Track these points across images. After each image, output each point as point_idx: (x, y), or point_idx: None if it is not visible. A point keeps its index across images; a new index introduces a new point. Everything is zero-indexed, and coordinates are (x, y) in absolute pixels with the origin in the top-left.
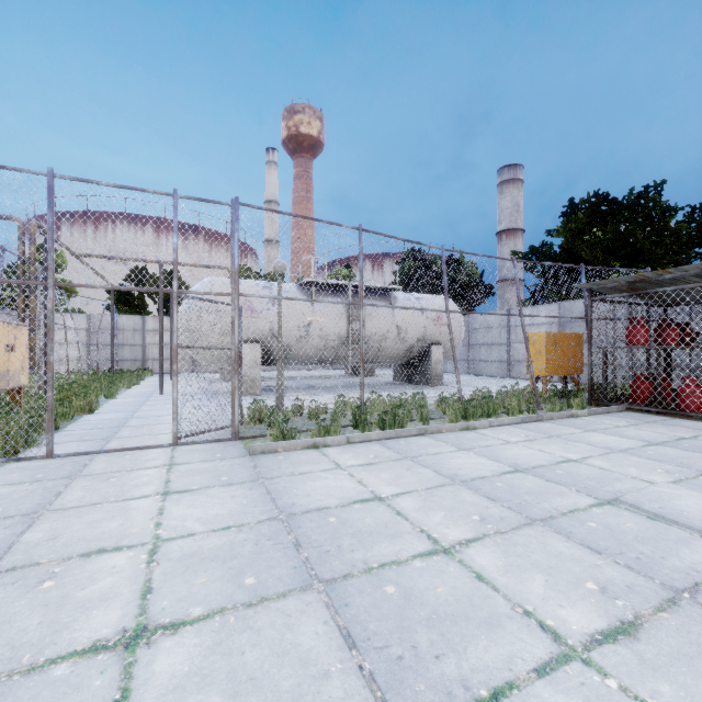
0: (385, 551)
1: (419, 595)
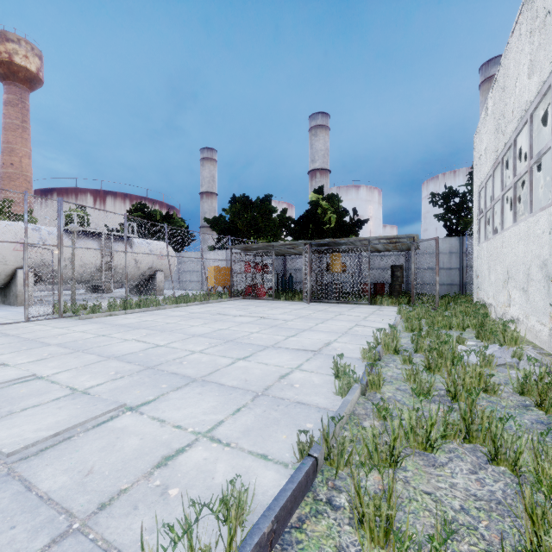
0: (155, 325)
1: (166, 326)
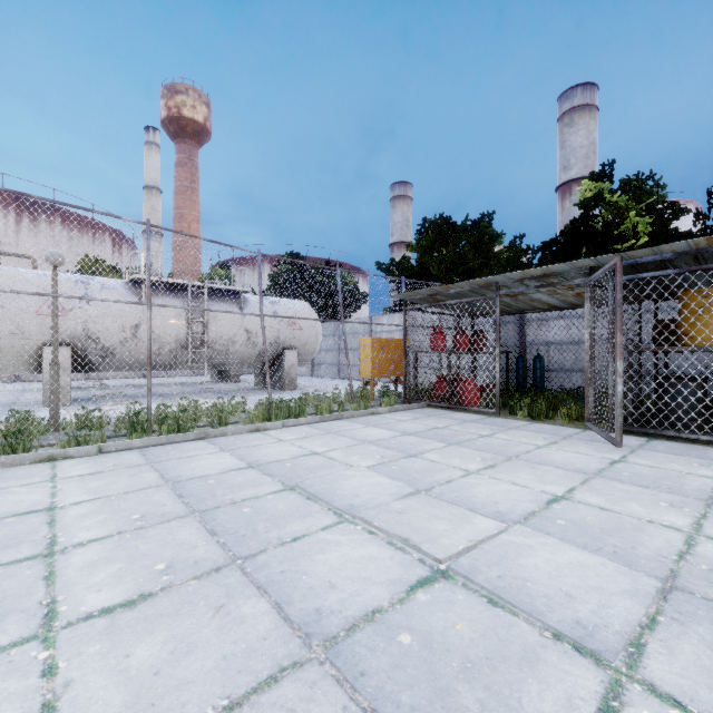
0: None
1: None
